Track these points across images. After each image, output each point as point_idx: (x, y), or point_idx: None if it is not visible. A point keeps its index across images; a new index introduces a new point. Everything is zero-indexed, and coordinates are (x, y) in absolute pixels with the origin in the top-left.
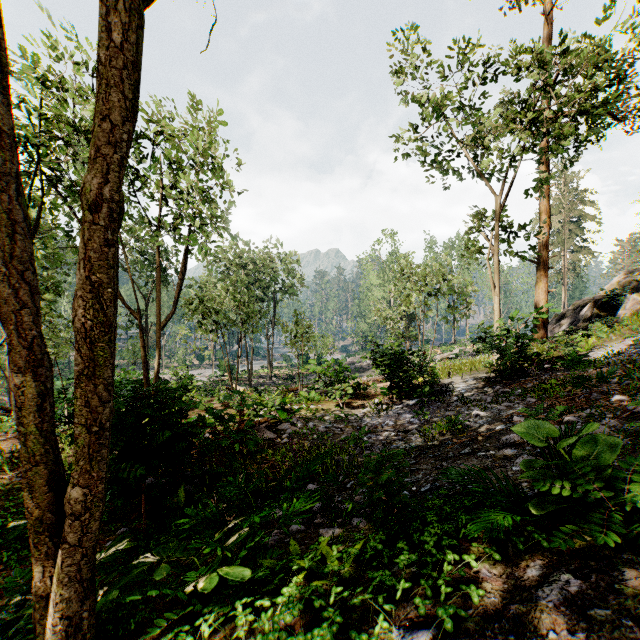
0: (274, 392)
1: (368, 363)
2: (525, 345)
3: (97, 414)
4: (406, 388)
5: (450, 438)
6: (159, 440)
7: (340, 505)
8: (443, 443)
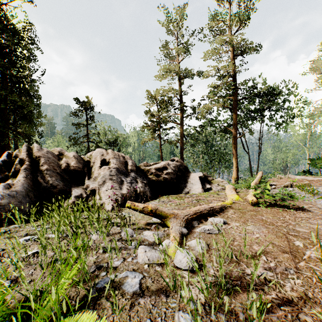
0: None
1: None
2: None
3: None
4: None
5: None
6: None
7: None
8: None
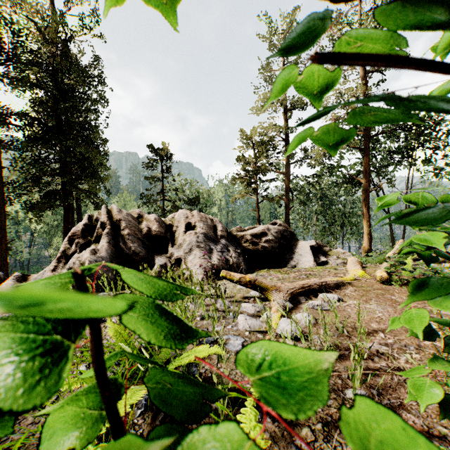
0: None
1: None
2: None
3: None
4: None
5: None
6: None
7: None
8: None
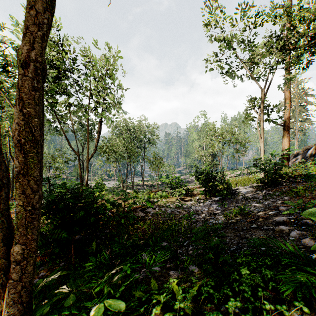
0: (144, 192)
1: (192, 179)
2: (279, 168)
3: (30, 199)
4: (213, 191)
5: (241, 218)
6: (79, 216)
7: (181, 256)
8: (238, 221)
